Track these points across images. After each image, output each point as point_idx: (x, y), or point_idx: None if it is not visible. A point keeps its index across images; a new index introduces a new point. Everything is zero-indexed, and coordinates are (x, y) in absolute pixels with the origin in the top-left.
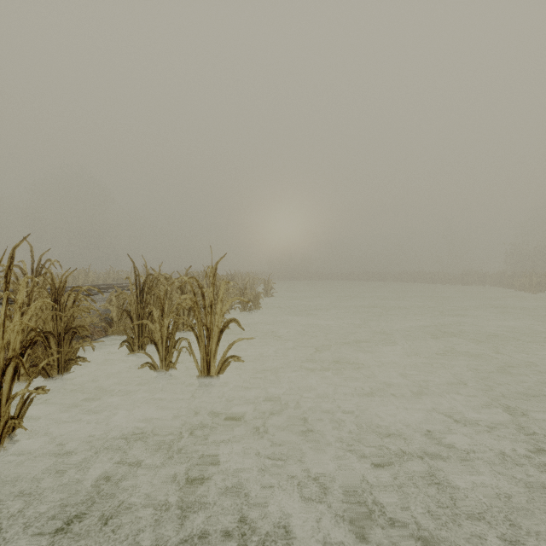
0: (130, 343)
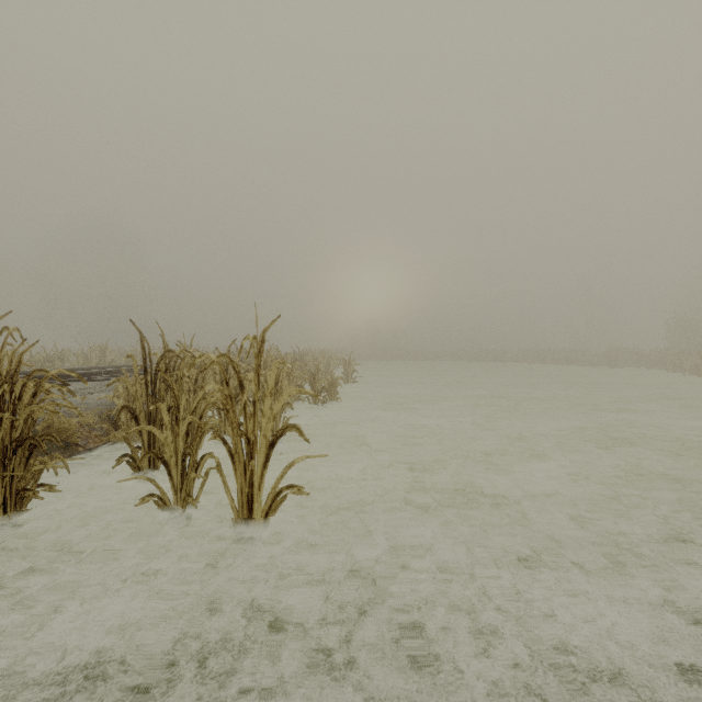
0: (135, 458)
